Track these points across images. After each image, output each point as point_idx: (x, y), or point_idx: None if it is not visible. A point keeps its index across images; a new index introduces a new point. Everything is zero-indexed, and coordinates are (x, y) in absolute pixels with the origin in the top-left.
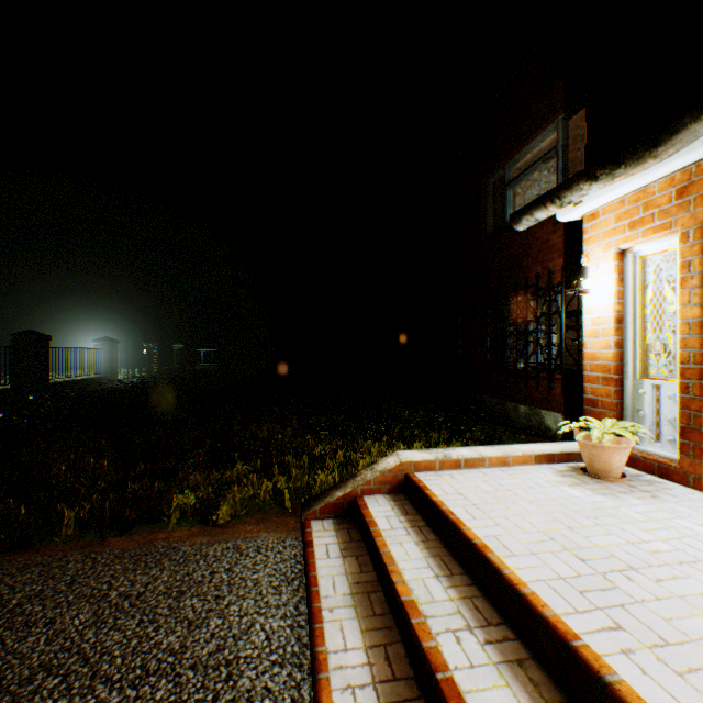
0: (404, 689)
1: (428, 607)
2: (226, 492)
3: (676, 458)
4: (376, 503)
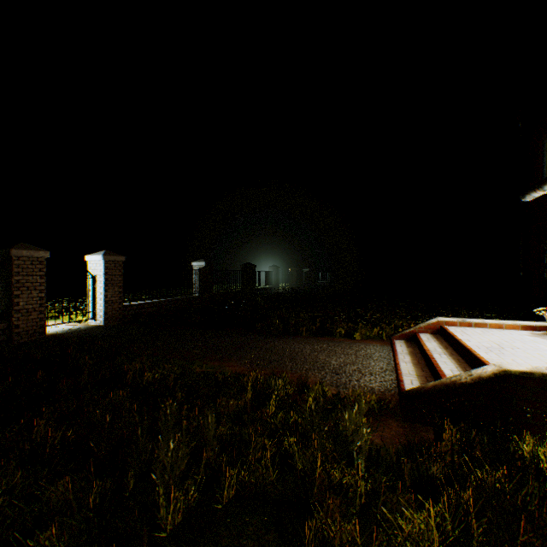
0: (421, 364)
1: (433, 351)
2: (356, 330)
3: None
4: (423, 335)
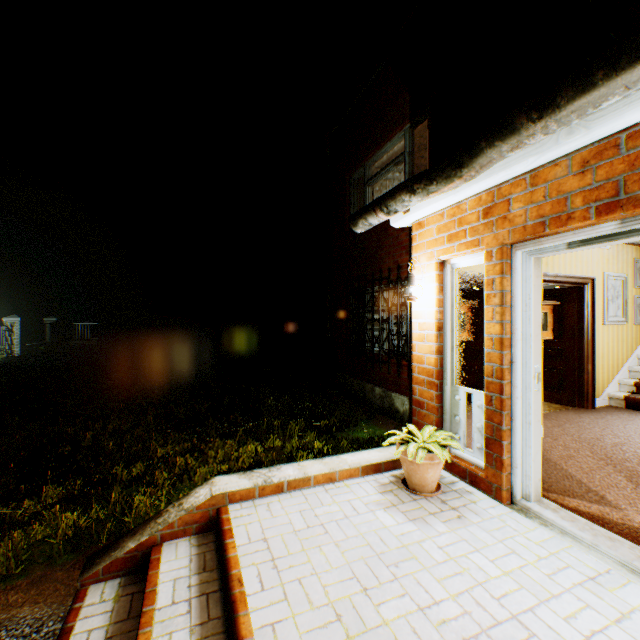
0: None
1: None
2: None
3: (483, 466)
4: (173, 555)
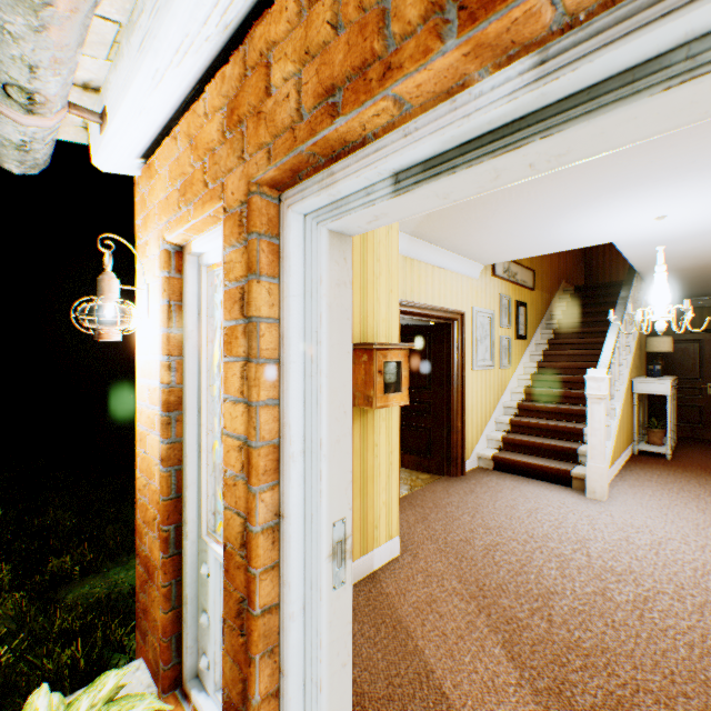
0: None
1: None
2: None
3: None
4: None
